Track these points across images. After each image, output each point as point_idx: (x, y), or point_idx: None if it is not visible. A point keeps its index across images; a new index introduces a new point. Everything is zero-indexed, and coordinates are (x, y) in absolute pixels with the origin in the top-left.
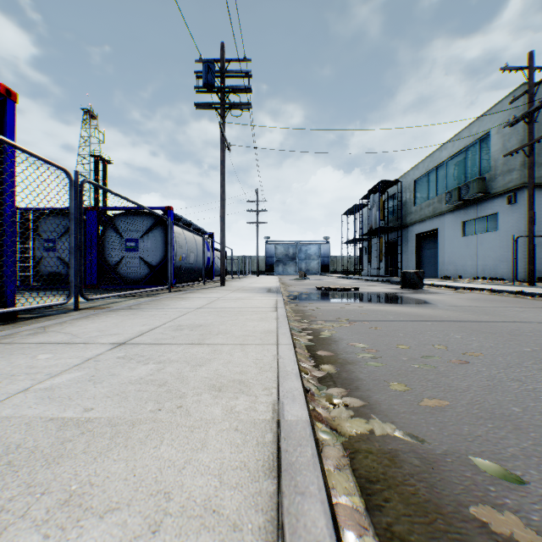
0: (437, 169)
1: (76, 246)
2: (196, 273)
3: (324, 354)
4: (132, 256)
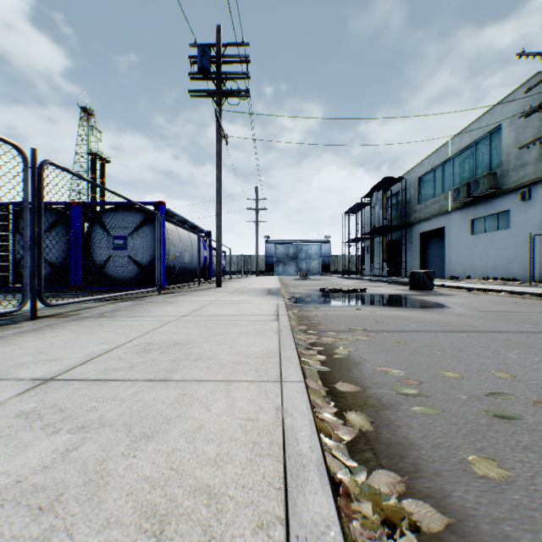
0: (443, 165)
1: (33, 241)
2: (191, 274)
3: (347, 389)
4: (120, 254)
